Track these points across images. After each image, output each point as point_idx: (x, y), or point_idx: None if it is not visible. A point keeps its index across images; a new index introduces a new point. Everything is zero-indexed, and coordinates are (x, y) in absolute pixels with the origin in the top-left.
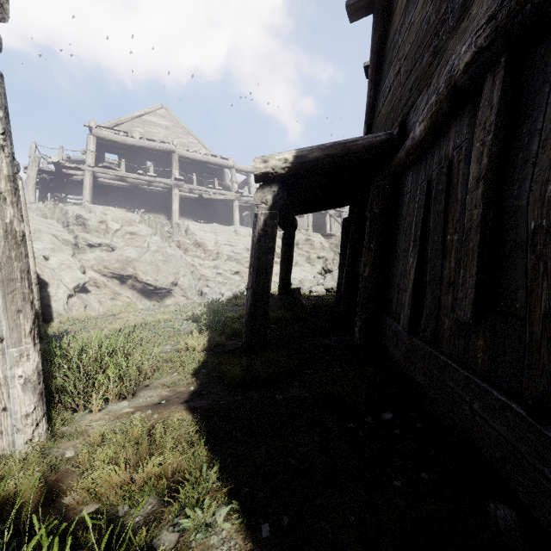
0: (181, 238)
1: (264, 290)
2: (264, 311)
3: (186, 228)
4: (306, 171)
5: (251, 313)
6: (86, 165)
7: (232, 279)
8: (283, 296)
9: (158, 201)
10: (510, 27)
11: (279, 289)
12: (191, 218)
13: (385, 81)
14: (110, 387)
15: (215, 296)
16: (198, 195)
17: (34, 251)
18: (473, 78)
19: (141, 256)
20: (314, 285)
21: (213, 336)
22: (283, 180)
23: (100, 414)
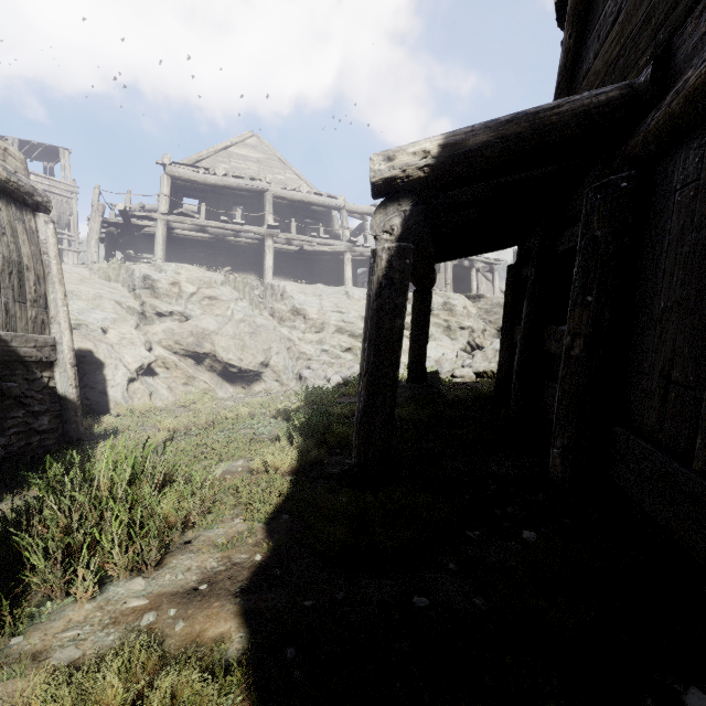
0: (275, 304)
1: (388, 378)
2: (388, 413)
3: (281, 290)
4: (462, 171)
5: (366, 417)
6: (158, 213)
7: (342, 358)
8: (414, 384)
9: (248, 257)
10: None
11: (408, 374)
12: (289, 278)
13: (604, 6)
14: (114, 553)
15: (319, 382)
16: (298, 246)
17: (92, 323)
18: None
19: (222, 327)
20: (458, 367)
21: (306, 448)
22: (420, 192)
23: (89, 607)
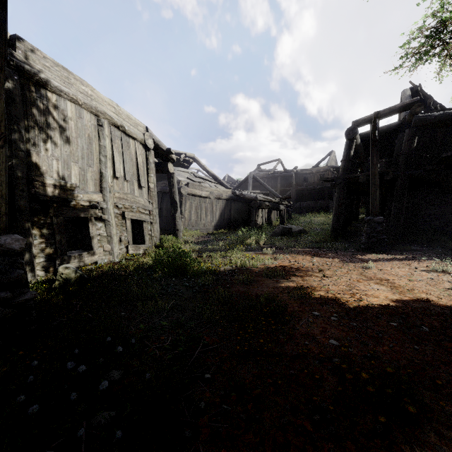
0: None
1: None
2: None
3: None
4: None
5: None
6: None
7: None
8: None
9: None
10: (162, 192)
11: None
12: None
13: None
14: None
15: None
16: None
17: None
18: (159, 192)
19: None
20: None
21: None
22: None
23: None
